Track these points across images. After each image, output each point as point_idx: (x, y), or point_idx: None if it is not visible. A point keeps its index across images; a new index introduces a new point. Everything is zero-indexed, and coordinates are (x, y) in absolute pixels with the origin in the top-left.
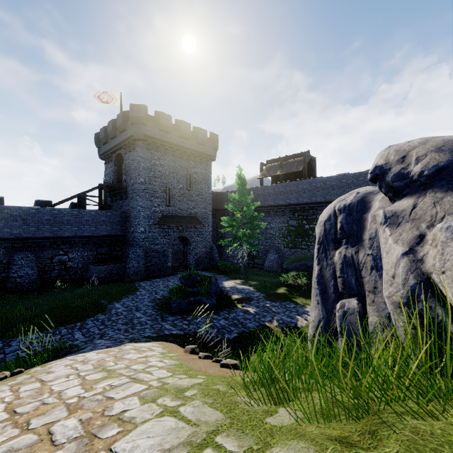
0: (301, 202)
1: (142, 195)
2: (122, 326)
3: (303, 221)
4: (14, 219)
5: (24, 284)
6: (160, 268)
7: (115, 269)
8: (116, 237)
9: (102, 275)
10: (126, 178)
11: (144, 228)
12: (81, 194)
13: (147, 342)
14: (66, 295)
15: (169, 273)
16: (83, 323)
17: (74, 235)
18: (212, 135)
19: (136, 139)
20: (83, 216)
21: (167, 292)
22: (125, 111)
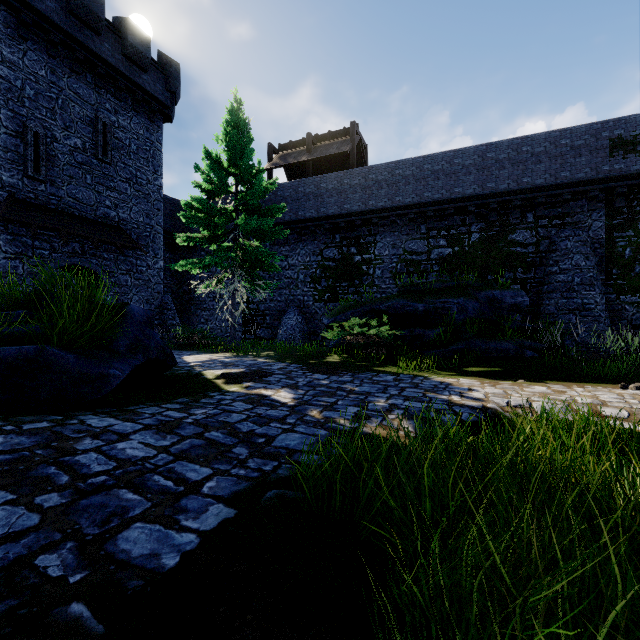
0: (349, 210)
1: None
2: None
3: (350, 248)
4: None
5: None
6: None
7: None
8: None
9: None
10: None
11: None
12: None
13: None
14: None
15: None
16: None
17: None
18: (165, 60)
19: None
20: None
21: None
22: None
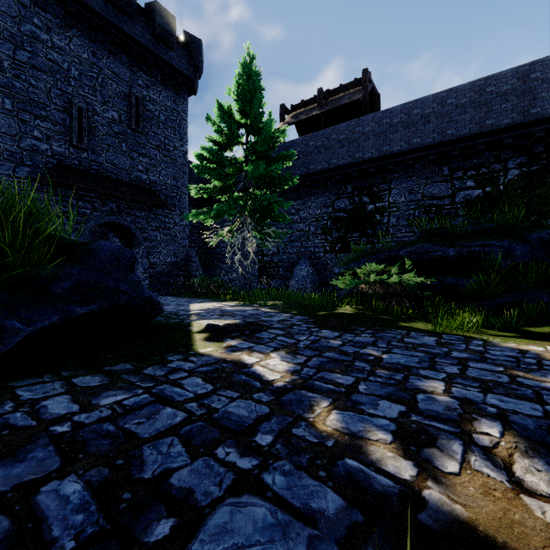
0: (361, 158)
1: None
2: None
3: (362, 197)
4: None
5: None
6: None
7: None
8: None
9: None
10: None
11: None
12: None
13: None
14: None
15: None
16: None
17: None
18: (189, 38)
19: None
20: None
21: None
22: None
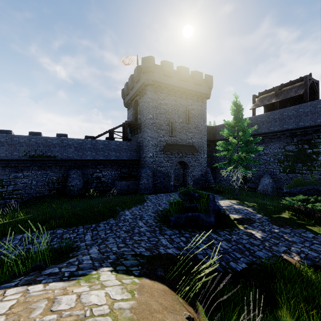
0: (302, 125)
1: (151, 127)
2: (123, 234)
3: (304, 145)
4: (69, 147)
5: (74, 191)
6: (164, 186)
7: (131, 184)
8: (133, 161)
9: (123, 188)
10: (140, 117)
11: (152, 154)
12: (110, 130)
13: (126, 272)
14: (96, 201)
15: (171, 190)
16: (97, 225)
17: (105, 158)
18: (207, 77)
19: (146, 84)
20: (111, 145)
21: (168, 205)
22: (139, 65)
